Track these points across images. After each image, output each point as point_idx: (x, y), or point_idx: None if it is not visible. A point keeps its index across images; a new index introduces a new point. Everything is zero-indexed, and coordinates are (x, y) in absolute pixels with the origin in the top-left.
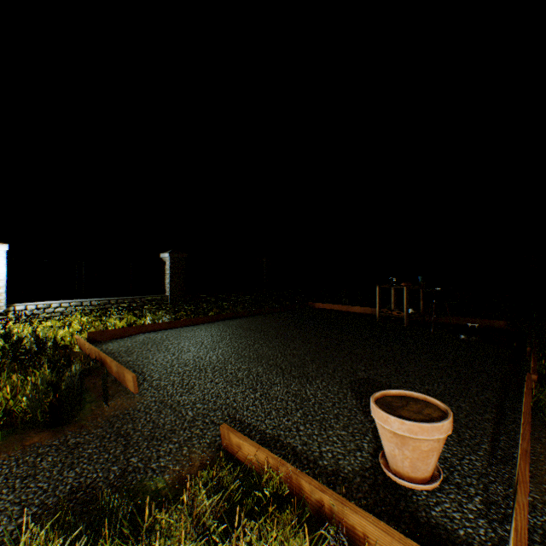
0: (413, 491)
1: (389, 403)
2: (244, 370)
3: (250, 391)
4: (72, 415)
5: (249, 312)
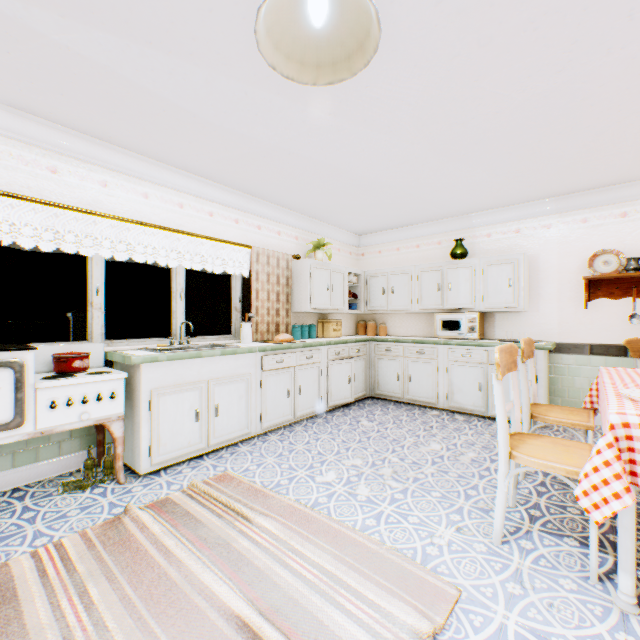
0: None
1: None
2: None
3: None
4: None
5: None
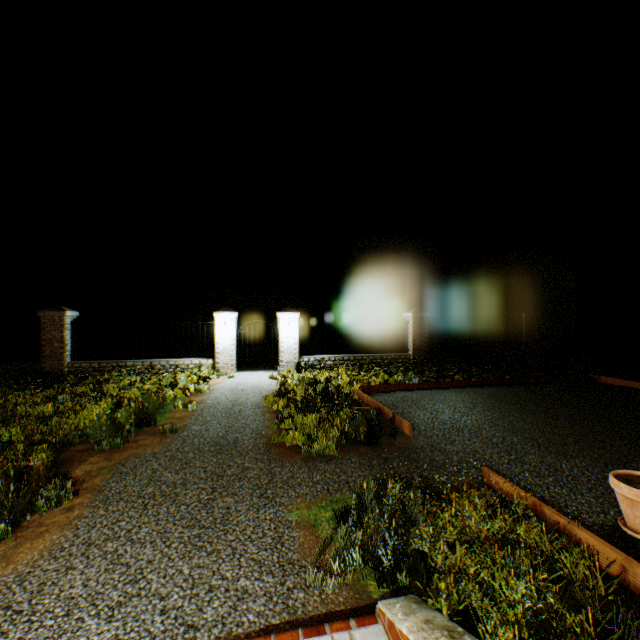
0: None
1: (628, 479)
2: (498, 437)
3: (504, 453)
4: (377, 440)
5: (501, 380)
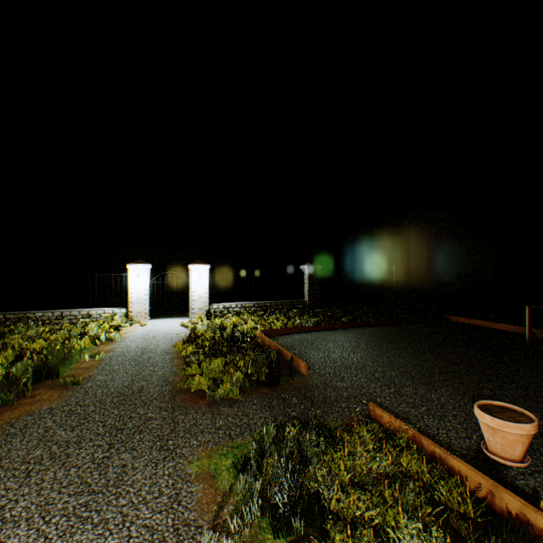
0: (505, 468)
1: (489, 408)
2: (379, 372)
3: (385, 387)
4: (277, 381)
5: (379, 321)
